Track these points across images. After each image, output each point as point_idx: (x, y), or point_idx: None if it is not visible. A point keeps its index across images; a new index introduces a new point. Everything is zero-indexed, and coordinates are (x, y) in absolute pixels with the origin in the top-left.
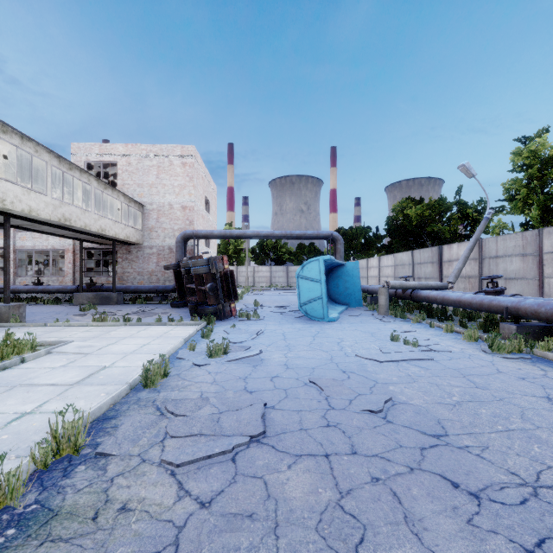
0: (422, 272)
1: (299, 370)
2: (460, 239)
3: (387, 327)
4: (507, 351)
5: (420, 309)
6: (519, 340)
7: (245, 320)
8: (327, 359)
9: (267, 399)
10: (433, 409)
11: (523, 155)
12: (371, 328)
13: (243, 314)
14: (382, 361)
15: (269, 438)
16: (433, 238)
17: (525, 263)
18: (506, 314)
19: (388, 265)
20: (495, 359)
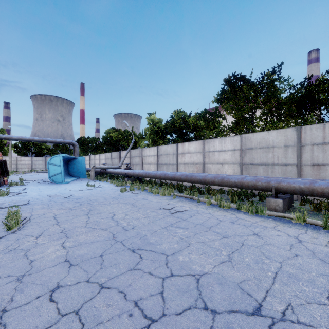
0: (114, 162)
1: (44, 195)
2: (133, 148)
3: (90, 183)
4: (120, 185)
5: (109, 177)
6: (125, 182)
7: (15, 185)
8: (57, 192)
9: (30, 200)
10: (83, 196)
11: (149, 120)
12: (83, 184)
13: (12, 183)
14: (78, 190)
15: (30, 204)
16: (122, 147)
17: (139, 159)
18: (126, 175)
19: (103, 158)
20: (115, 187)
